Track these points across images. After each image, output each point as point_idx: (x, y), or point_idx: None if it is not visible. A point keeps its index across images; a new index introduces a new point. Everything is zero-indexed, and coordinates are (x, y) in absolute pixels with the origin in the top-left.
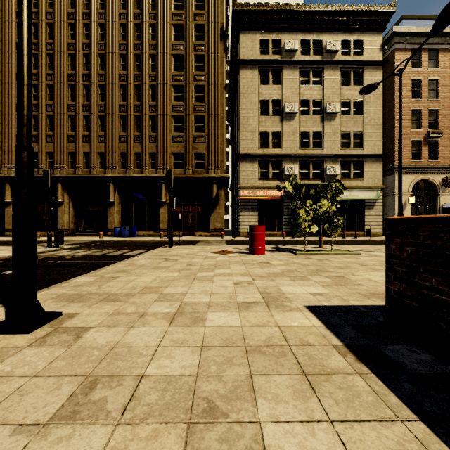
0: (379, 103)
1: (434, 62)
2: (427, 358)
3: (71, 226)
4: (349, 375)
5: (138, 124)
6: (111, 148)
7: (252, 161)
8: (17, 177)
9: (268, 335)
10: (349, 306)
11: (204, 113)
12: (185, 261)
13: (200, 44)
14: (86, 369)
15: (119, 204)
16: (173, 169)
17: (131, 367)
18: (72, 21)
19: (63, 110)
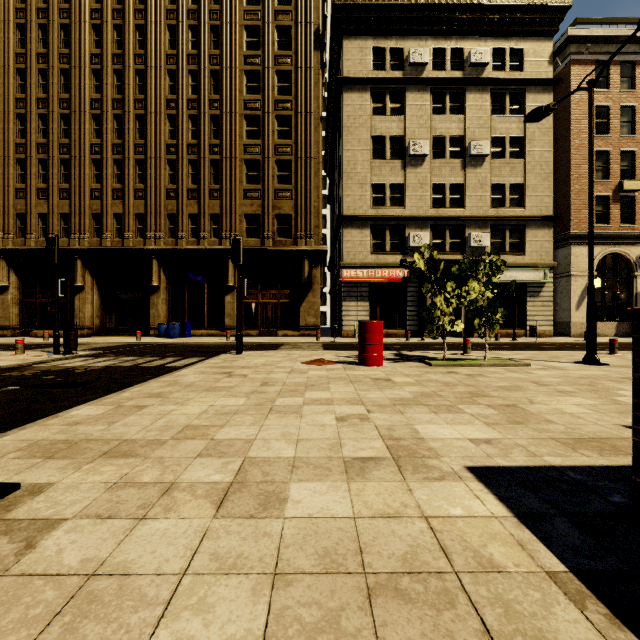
0: (547, 140)
1: (628, 81)
2: None
3: (96, 321)
4: None
5: (194, 172)
6: (154, 207)
7: (361, 226)
8: None
9: (408, 540)
10: (545, 467)
11: (291, 156)
12: (259, 377)
13: (285, 55)
14: None
15: (165, 289)
16: (245, 238)
17: None
18: (97, 21)
19: (84, 151)
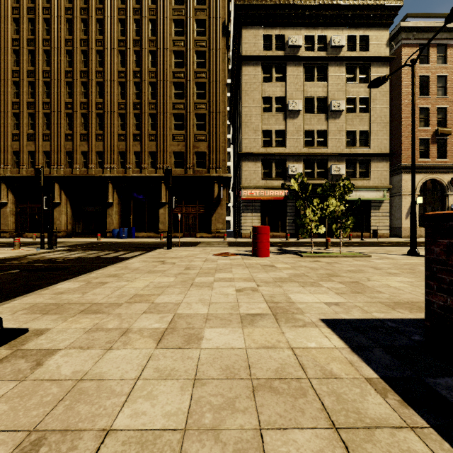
0: (385, 100)
1: (442, 58)
2: None
3: (68, 227)
4: (398, 429)
5: (138, 122)
6: (110, 146)
7: (255, 160)
8: None
9: (279, 361)
10: (373, 319)
11: (206, 111)
12: (184, 264)
13: (201, 40)
14: (32, 418)
15: (117, 204)
16: (173, 168)
17: (96, 415)
18: (70, 16)
19: (60, 107)
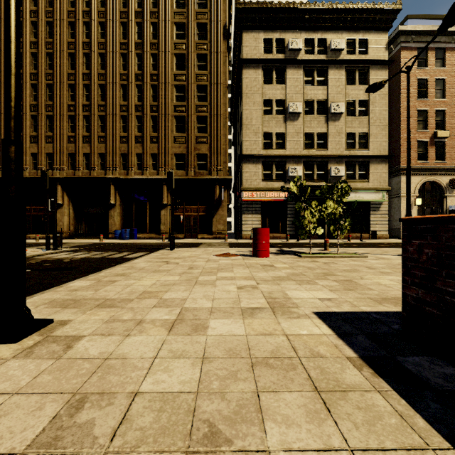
0: (385, 102)
1: (440, 62)
2: (451, 371)
3: (71, 228)
4: (367, 392)
5: (139, 124)
6: (112, 148)
7: (256, 162)
8: (4, 174)
9: (275, 344)
10: (360, 312)
11: (207, 113)
12: (187, 264)
13: (203, 43)
14: (74, 385)
15: (119, 206)
16: (175, 170)
17: (125, 382)
18: (72, 19)
19: (63, 110)
